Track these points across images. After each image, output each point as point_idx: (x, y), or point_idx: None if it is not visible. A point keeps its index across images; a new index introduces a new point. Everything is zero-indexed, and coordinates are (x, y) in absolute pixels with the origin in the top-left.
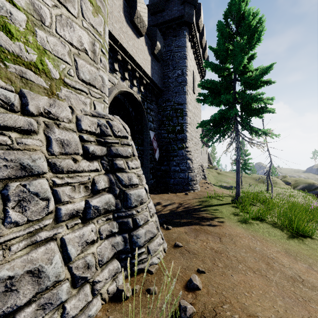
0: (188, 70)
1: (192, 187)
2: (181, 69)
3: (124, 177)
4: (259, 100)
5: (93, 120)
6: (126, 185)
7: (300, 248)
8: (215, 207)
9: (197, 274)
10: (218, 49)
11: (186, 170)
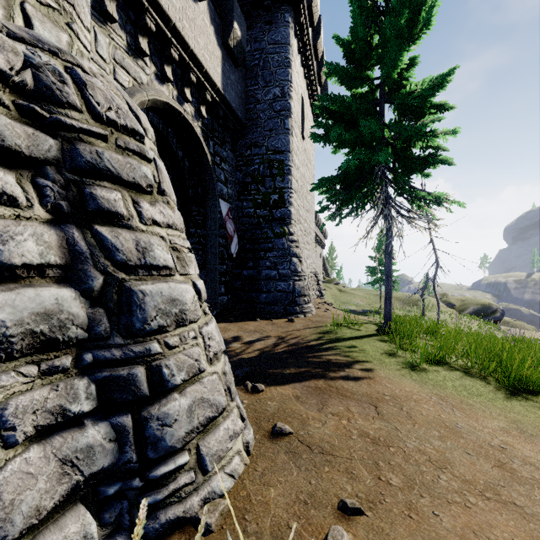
0: (293, 89)
1: (301, 308)
2: (281, 86)
3: (123, 240)
4: (428, 135)
5: (3, 39)
6: (129, 264)
7: (539, 419)
8: (349, 343)
9: (340, 518)
10: (351, 42)
11: (290, 276)
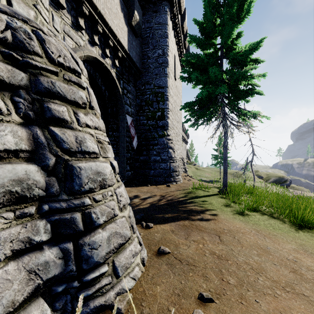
0: (170, 51)
1: (174, 179)
2: (162, 49)
3: (67, 135)
4: (249, 77)
5: None
6: (71, 150)
7: None
8: (203, 199)
9: (199, 304)
10: (204, 23)
11: (168, 160)
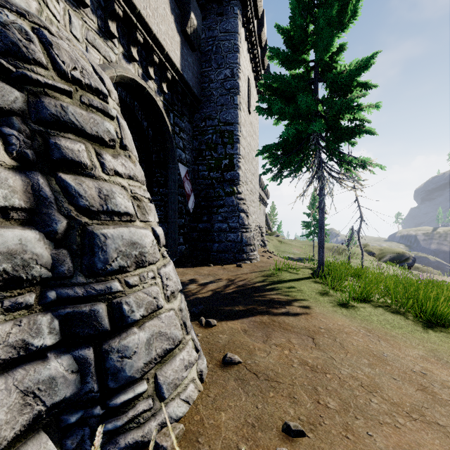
0: (241, 71)
1: (248, 255)
2: (230, 68)
3: (86, 187)
4: (355, 109)
5: None
6: (92, 209)
7: None
8: (289, 284)
9: (284, 440)
10: (290, 30)
11: (239, 229)
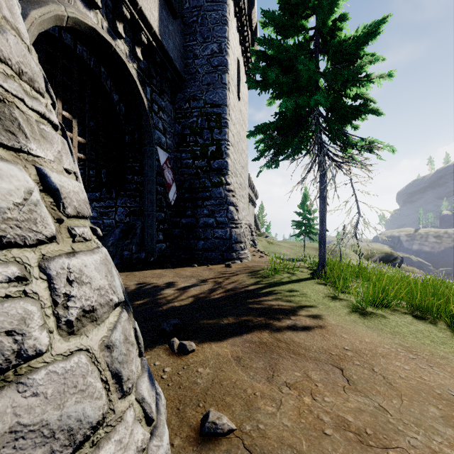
0: (230, 47)
1: (238, 254)
2: (218, 43)
3: None
4: (363, 81)
5: None
6: None
7: None
8: (289, 287)
9: None
10: None
11: (227, 224)
